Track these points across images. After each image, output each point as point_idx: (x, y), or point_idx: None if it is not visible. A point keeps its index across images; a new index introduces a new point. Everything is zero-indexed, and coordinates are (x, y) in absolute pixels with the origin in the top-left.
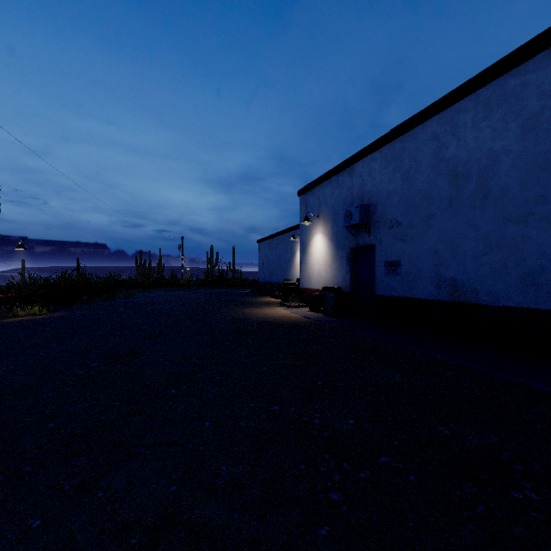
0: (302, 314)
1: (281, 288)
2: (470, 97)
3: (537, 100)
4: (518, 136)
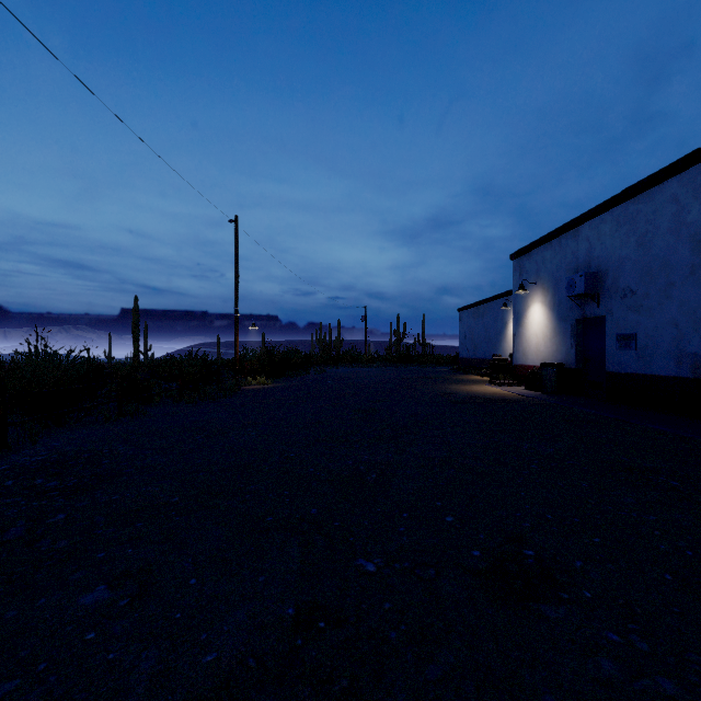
0: (516, 392)
1: (490, 365)
2: None
3: None
4: None
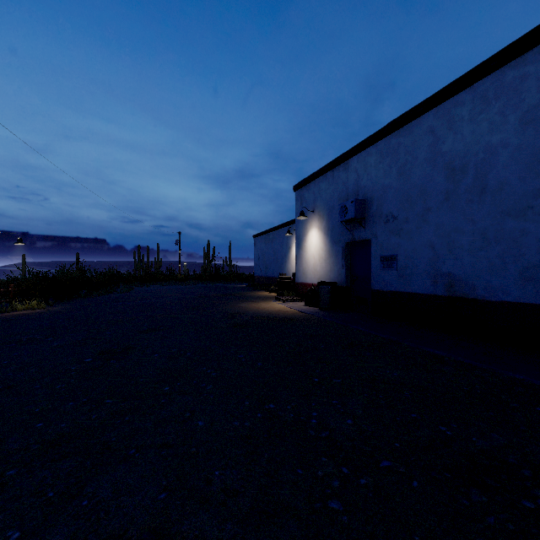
0: (298, 308)
1: (277, 283)
2: (467, 90)
3: (536, 92)
4: (517, 129)
